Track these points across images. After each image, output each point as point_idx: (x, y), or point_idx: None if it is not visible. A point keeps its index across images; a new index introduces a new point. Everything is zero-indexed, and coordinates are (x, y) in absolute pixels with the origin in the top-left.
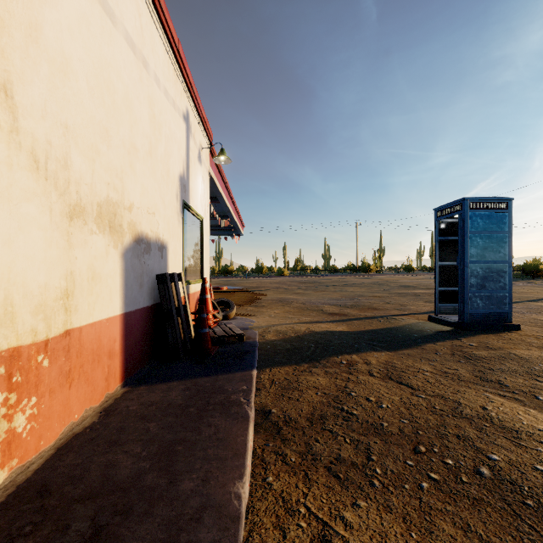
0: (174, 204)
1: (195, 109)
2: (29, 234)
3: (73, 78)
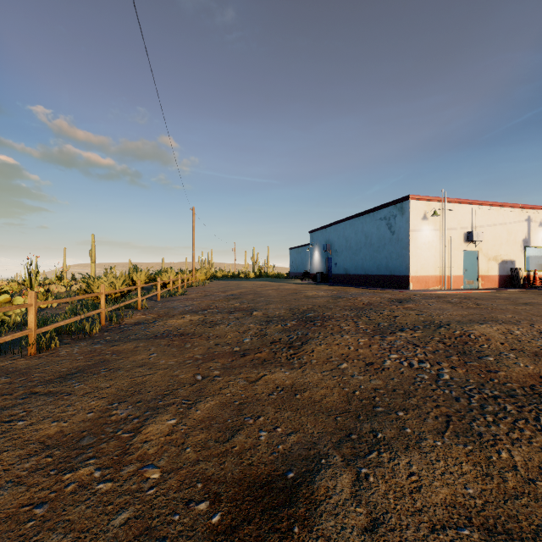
0: (519, 249)
1: (535, 211)
2: (483, 263)
3: (488, 242)
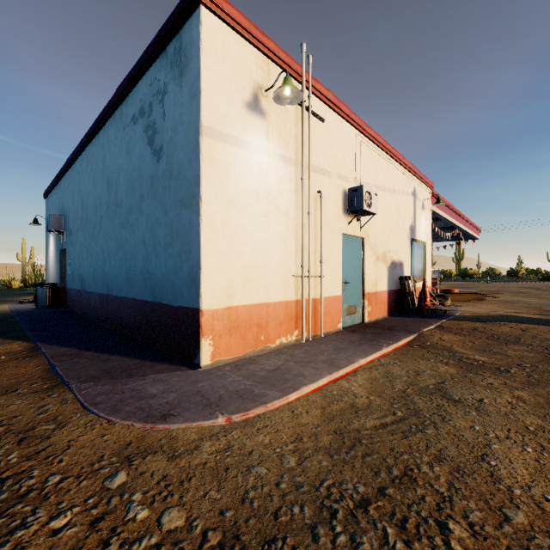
0: (406, 242)
1: (419, 182)
2: (370, 266)
3: (377, 221)
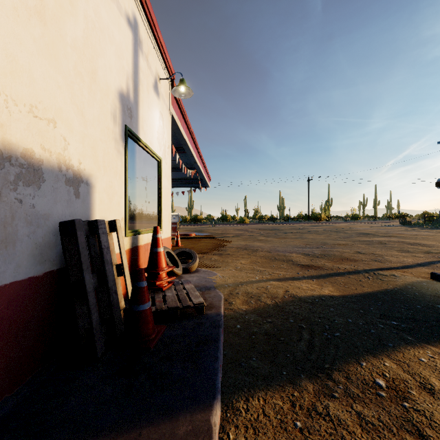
0: (107, 124)
1: (148, 26)
2: None
3: None
